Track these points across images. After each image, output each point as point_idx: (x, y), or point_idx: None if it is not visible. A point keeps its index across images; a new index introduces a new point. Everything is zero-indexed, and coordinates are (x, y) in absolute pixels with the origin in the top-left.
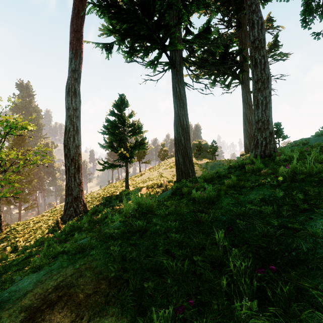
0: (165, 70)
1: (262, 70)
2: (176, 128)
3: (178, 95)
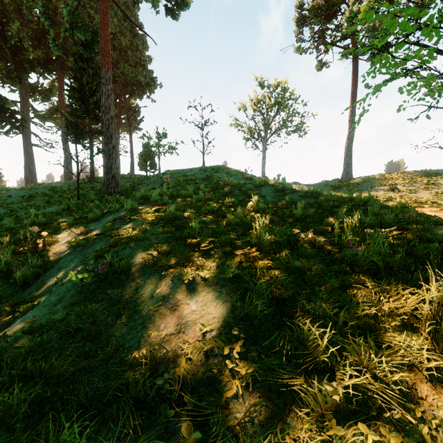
0: (18, 133)
1: (66, 152)
2: (25, 170)
3: (27, 152)
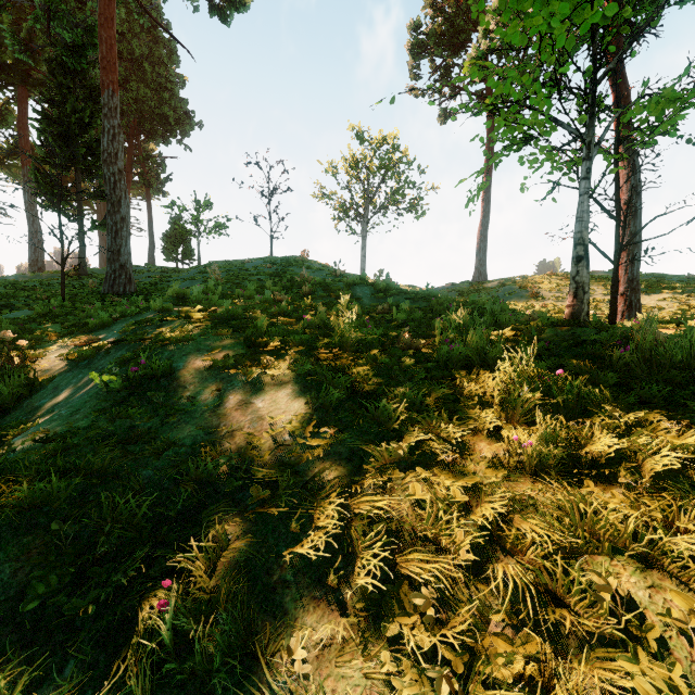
0: None
1: (32, 225)
2: None
3: None
